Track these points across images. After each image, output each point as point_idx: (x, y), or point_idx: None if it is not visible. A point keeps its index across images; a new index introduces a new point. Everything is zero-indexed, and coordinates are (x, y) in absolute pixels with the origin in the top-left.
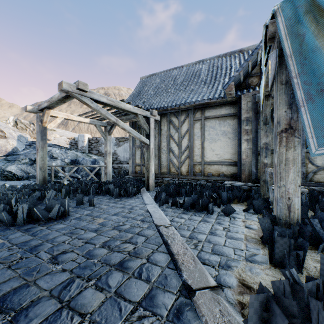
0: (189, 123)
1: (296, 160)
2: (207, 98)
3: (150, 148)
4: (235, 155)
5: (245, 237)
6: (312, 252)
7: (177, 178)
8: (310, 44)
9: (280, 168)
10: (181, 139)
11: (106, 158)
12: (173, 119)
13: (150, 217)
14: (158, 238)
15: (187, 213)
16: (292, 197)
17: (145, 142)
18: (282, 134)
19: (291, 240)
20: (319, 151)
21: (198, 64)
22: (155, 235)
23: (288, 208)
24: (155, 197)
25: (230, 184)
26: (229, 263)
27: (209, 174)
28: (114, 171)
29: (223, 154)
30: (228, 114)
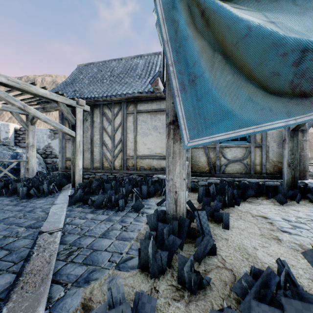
0: (122, 116)
1: (182, 153)
2: (137, 91)
3: (76, 141)
4: (164, 149)
5: (137, 235)
6: (191, 246)
7: (110, 173)
8: (183, 32)
9: (168, 162)
10: (115, 133)
11: (27, 152)
12: (107, 111)
13: (44, 221)
14: (26, 251)
15: (95, 212)
16: (179, 191)
17: (69, 133)
18: (170, 126)
19: (153, 241)
20: (191, 143)
21: (137, 58)
22: (26, 247)
23: (175, 203)
24: (69, 195)
25: (158, 178)
26: (91, 275)
27: (141, 168)
28: (47, 167)
29: (154, 148)
30: (158, 109)
